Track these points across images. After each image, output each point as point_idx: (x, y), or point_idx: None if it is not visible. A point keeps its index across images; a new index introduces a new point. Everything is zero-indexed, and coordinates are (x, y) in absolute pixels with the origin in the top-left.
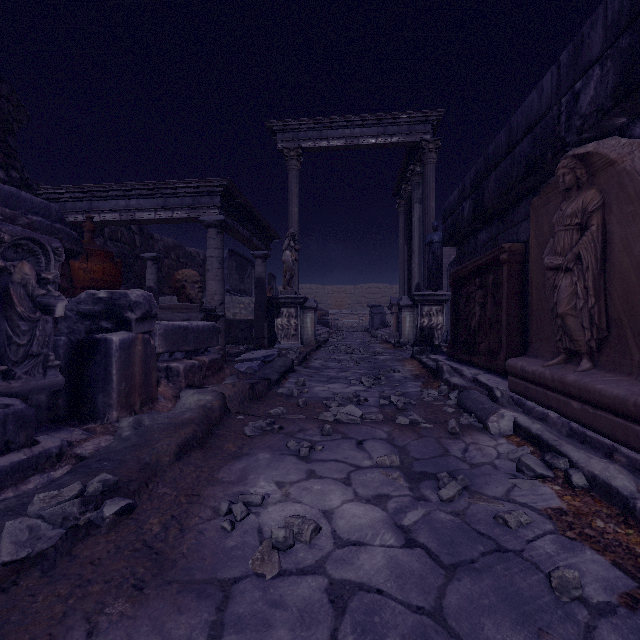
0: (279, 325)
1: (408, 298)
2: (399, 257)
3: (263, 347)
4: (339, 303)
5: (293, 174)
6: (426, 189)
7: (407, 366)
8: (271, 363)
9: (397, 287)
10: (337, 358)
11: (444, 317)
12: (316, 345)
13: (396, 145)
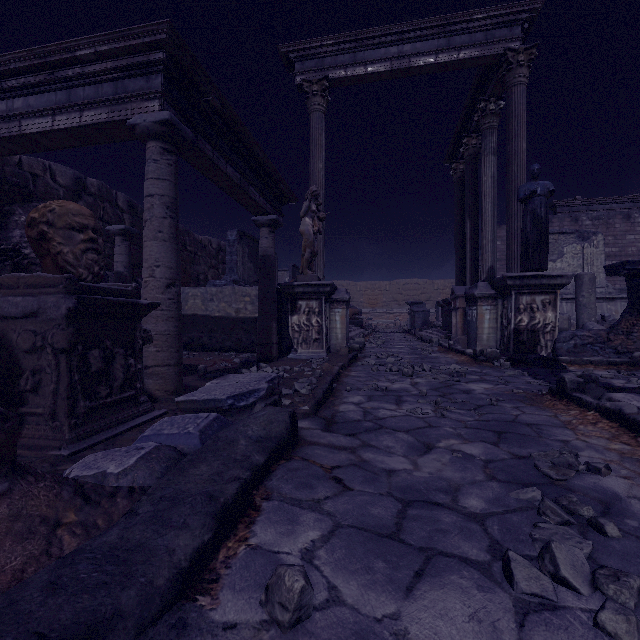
0: (295, 325)
1: (487, 285)
2: (455, 238)
3: (270, 358)
4: (373, 301)
5: (316, 117)
6: (512, 123)
7: (585, 431)
8: (232, 427)
9: (439, 282)
10: (389, 387)
11: (557, 313)
12: (349, 357)
13: (465, 64)
